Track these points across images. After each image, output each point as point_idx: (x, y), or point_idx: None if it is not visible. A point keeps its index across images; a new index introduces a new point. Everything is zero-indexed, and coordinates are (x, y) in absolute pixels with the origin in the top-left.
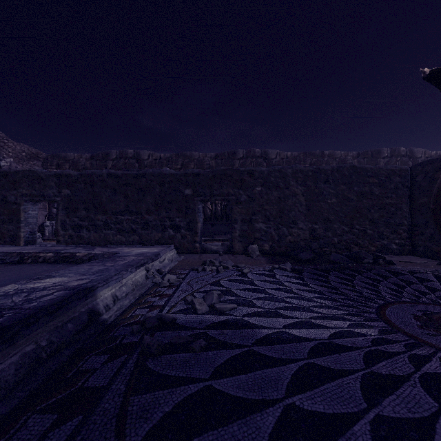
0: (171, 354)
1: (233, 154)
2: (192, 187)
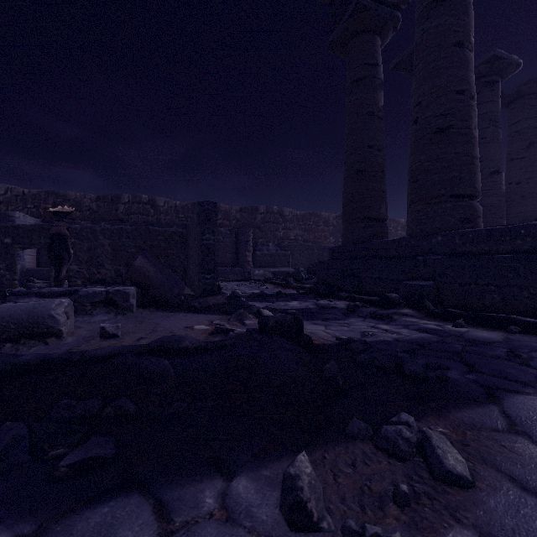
0: None
1: (118, 198)
2: (12, 237)
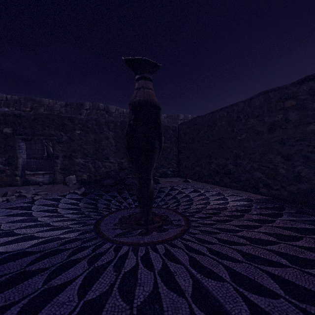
0: None
1: (81, 105)
2: (12, 127)
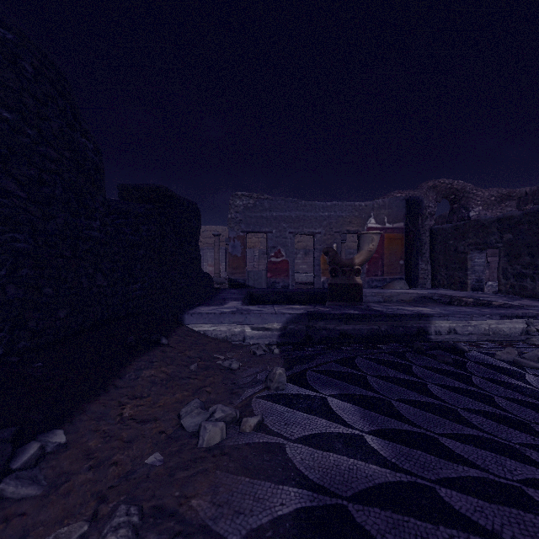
0: (424, 356)
1: None
2: None
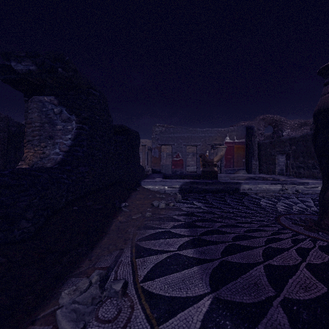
0: (232, 195)
1: None
2: None
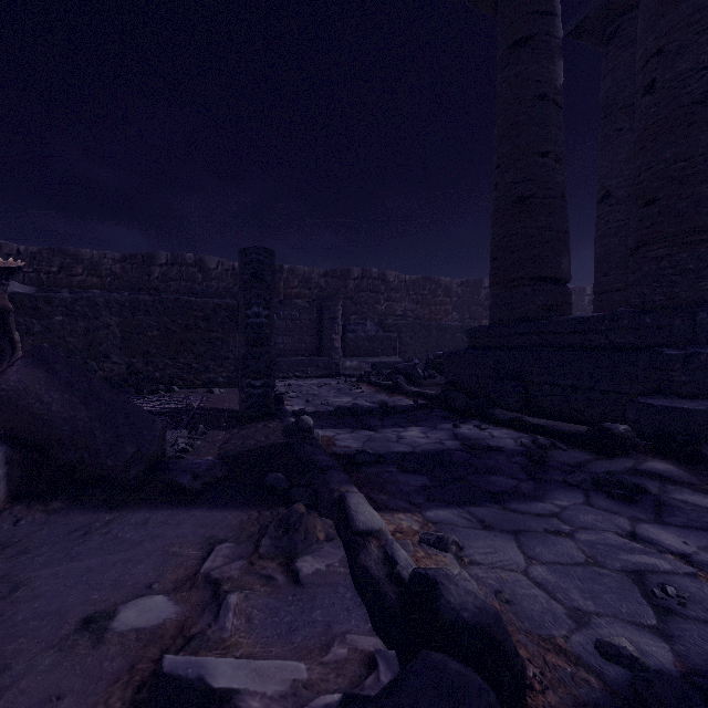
0: None
1: (151, 258)
2: None
